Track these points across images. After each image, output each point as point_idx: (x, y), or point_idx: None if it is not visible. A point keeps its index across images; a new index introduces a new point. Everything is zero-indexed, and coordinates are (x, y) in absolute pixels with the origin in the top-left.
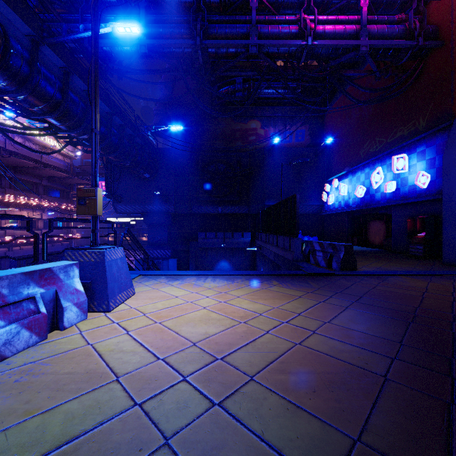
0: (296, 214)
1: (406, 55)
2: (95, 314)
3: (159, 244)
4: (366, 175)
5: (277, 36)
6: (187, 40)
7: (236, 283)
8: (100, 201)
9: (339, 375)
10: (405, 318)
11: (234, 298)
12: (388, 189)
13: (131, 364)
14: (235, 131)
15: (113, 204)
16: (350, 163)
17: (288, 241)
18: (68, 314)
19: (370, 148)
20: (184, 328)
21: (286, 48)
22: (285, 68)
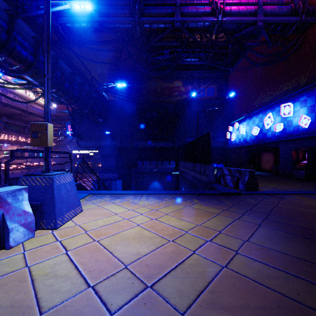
0: (210, 147)
1: (292, 29)
2: (43, 231)
3: (109, 169)
4: (260, 119)
5: (195, 15)
6: (128, 17)
7: (165, 201)
8: (50, 134)
9: (275, 312)
10: (314, 236)
11: (163, 216)
12: (277, 129)
13: (60, 294)
14: (164, 88)
15: (77, 141)
16: (247, 111)
17: (204, 167)
18: (14, 234)
19: (262, 99)
20: (118, 247)
21: (202, 23)
22: (201, 40)
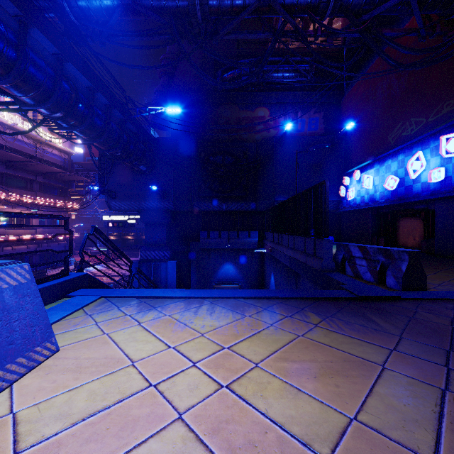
0: (326, 208)
1: None
2: None
3: (157, 245)
4: (400, 163)
5: None
6: None
7: (248, 320)
8: None
9: None
10: None
11: (249, 372)
12: (433, 178)
13: None
14: (241, 120)
15: (107, 201)
16: (375, 151)
17: (313, 243)
18: None
19: (402, 131)
20: None
21: None
22: (304, 28)
